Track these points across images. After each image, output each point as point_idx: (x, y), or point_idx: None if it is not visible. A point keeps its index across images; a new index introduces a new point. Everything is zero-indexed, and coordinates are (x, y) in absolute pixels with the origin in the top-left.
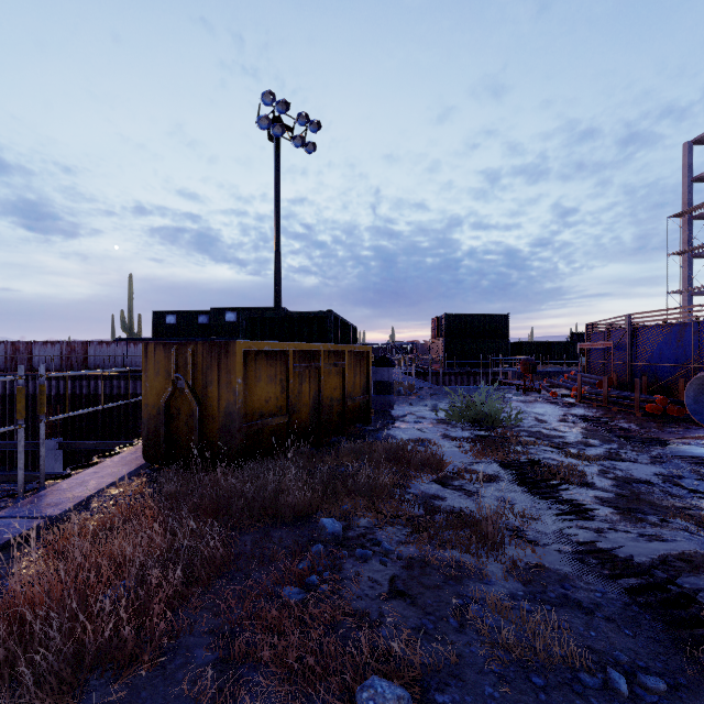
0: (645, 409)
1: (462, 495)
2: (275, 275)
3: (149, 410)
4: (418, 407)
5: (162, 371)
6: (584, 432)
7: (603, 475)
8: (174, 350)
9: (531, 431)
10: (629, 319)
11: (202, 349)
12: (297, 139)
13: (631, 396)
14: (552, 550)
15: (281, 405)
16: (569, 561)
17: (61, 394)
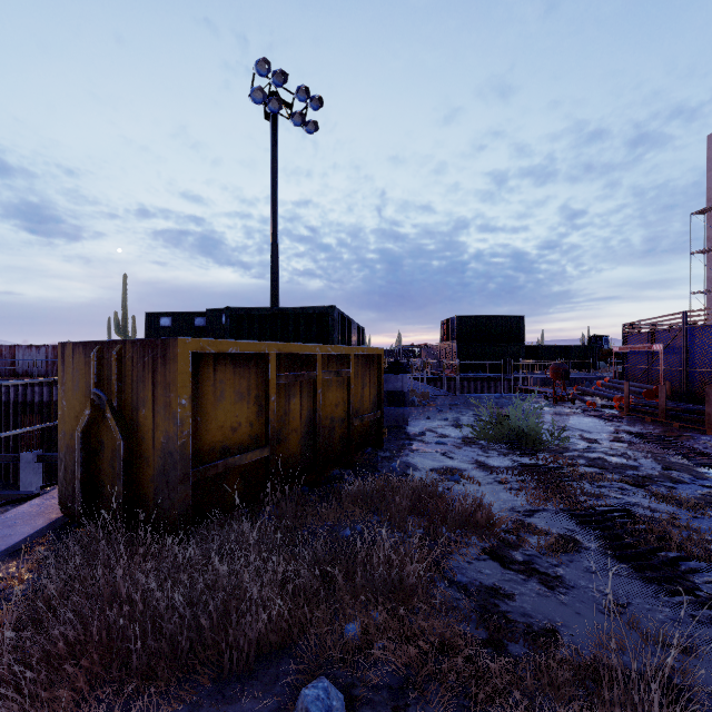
0: None
1: (538, 586)
2: (272, 270)
3: (66, 441)
4: (437, 422)
5: (81, 384)
6: (660, 460)
7: None
8: (94, 353)
9: (590, 458)
10: (684, 317)
11: (132, 351)
12: (296, 116)
13: (698, 410)
14: None
15: (257, 433)
16: None
17: (44, 401)
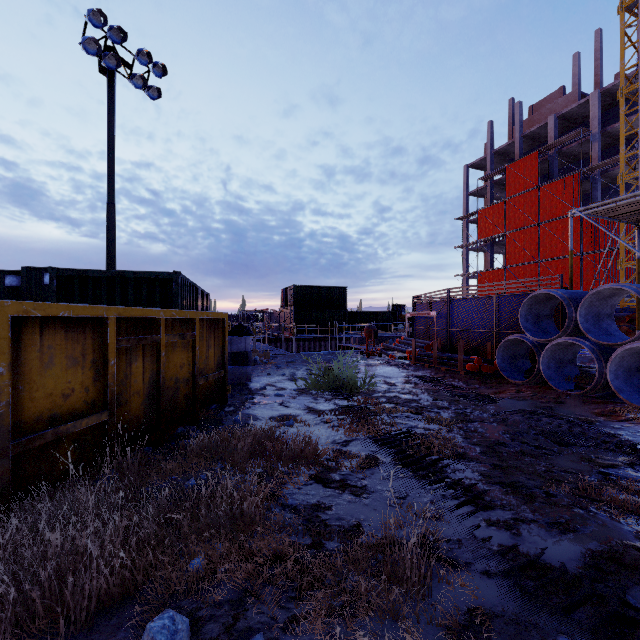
0: (466, 368)
1: (349, 496)
2: (108, 230)
3: None
4: (276, 377)
5: None
6: (432, 394)
7: (467, 441)
8: None
9: (389, 397)
10: (448, 293)
11: None
12: (137, 78)
13: (455, 357)
14: (479, 573)
15: (93, 398)
16: (507, 592)
17: None
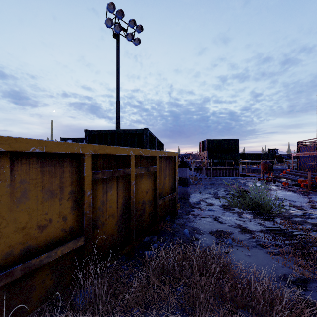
0: None
1: None
2: (116, 114)
3: None
4: (205, 194)
5: None
6: None
7: None
8: None
9: (312, 223)
10: None
11: None
12: (129, 36)
13: None
14: None
15: (71, 225)
16: None
17: None
